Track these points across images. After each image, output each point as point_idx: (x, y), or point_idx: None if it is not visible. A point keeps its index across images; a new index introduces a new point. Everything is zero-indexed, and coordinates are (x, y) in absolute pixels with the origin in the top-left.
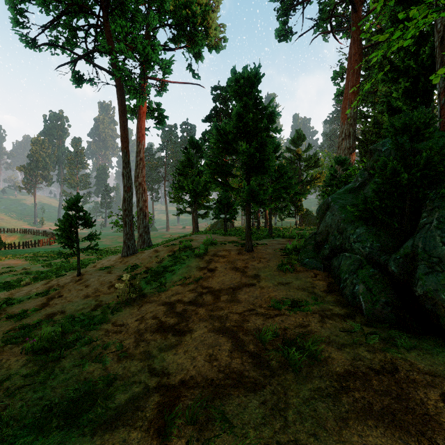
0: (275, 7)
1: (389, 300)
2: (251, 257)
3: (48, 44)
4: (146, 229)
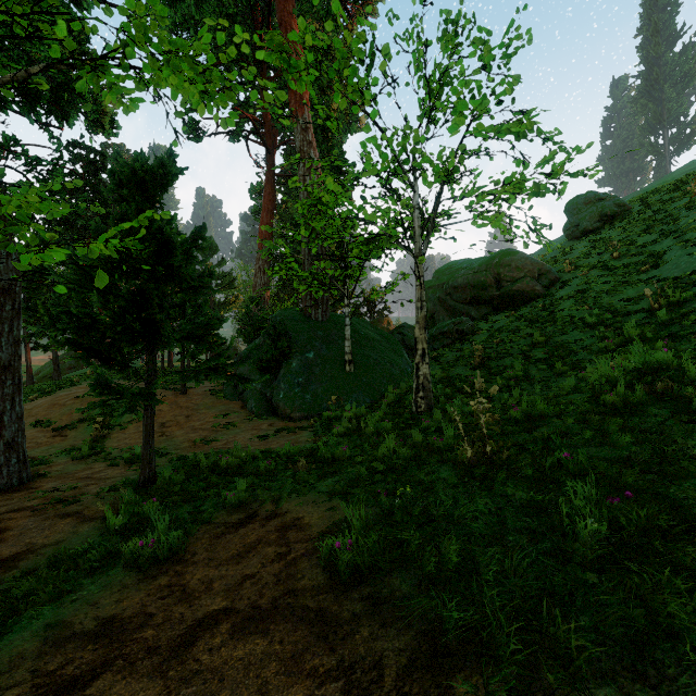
0: None
1: (264, 407)
2: (188, 398)
3: None
4: None
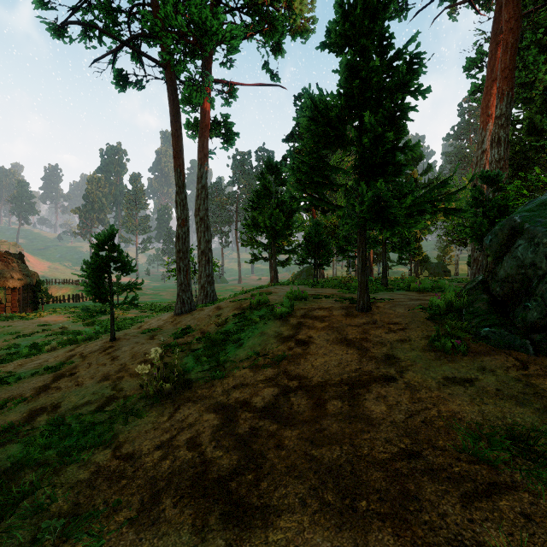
0: None
1: None
2: (370, 321)
3: (74, 23)
4: (209, 278)
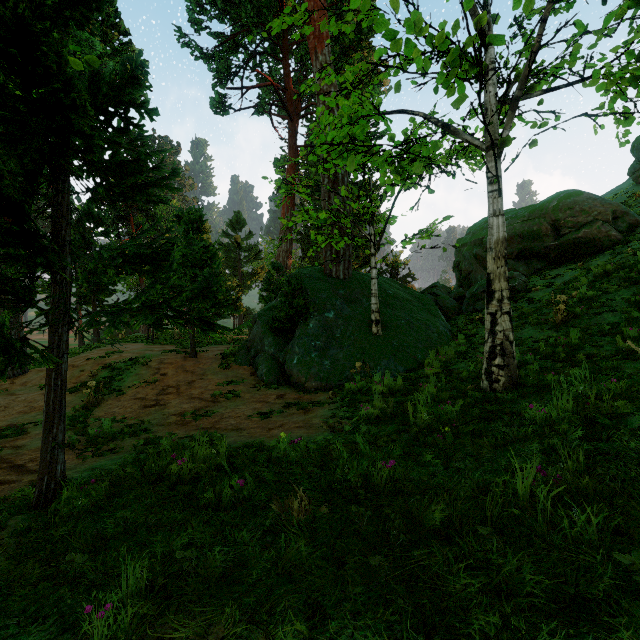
0: (210, 68)
1: (276, 374)
2: (197, 362)
3: None
4: None
